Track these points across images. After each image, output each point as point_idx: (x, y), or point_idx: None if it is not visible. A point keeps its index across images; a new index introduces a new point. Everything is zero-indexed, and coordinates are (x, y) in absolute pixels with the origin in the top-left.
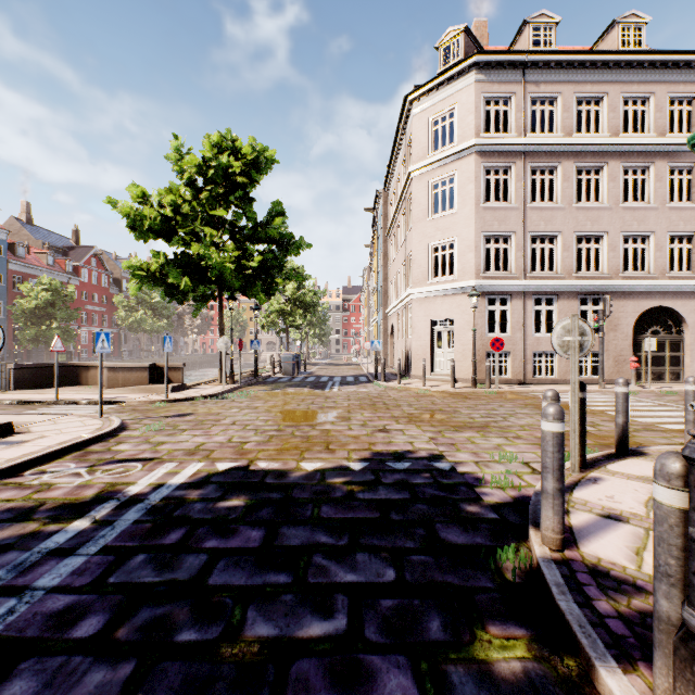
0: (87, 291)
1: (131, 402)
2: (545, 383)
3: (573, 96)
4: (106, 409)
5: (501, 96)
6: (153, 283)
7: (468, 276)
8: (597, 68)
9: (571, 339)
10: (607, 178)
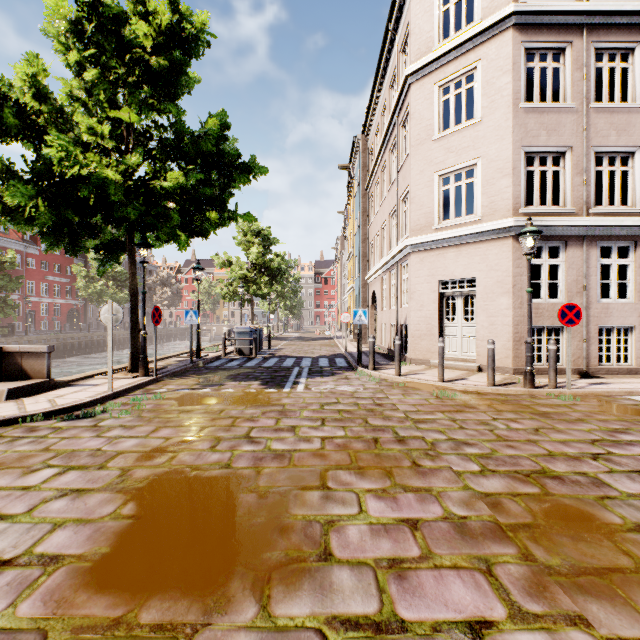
0: (47, 261)
1: None
2: (618, 374)
3: None
4: None
5: None
6: (14, 219)
7: (500, 213)
8: None
9: None
10: None
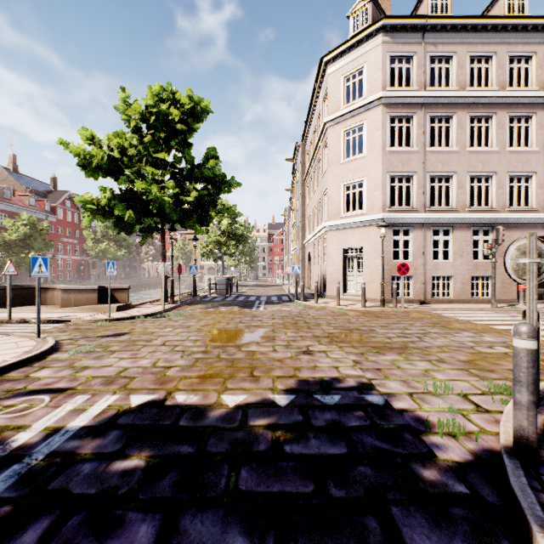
0: (62, 226)
1: (77, 321)
2: (442, 303)
3: (467, 55)
4: (51, 328)
5: (404, 55)
6: (103, 216)
7: (376, 210)
8: (487, 31)
9: (529, 261)
10: (496, 126)
